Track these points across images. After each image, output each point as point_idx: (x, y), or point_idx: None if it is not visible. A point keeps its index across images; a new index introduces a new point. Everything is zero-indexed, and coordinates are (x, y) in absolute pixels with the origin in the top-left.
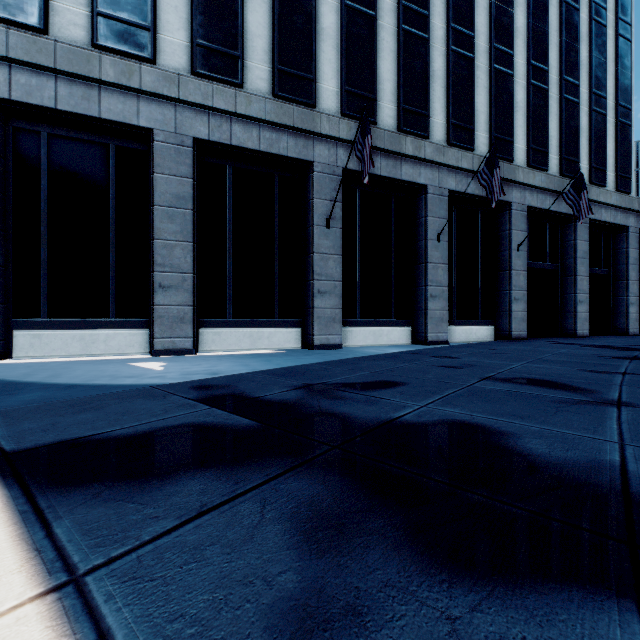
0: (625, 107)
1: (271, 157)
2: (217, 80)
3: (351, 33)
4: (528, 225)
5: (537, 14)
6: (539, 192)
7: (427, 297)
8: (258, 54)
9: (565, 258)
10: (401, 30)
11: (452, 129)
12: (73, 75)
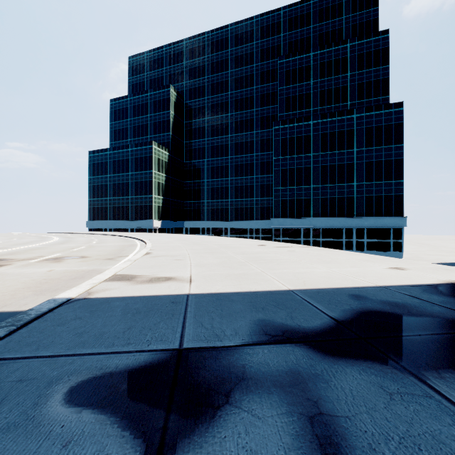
0: None
1: None
2: None
3: None
4: None
5: None
6: None
7: None
8: None
9: None
10: None
11: None
12: None
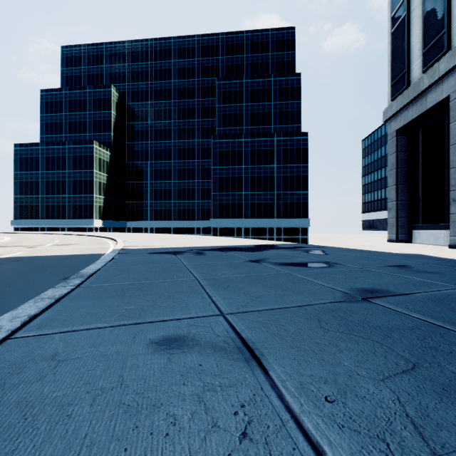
0: None
1: None
2: None
3: None
4: None
5: None
6: None
7: None
8: None
9: None
10: None
11: None
12: (414, 98)
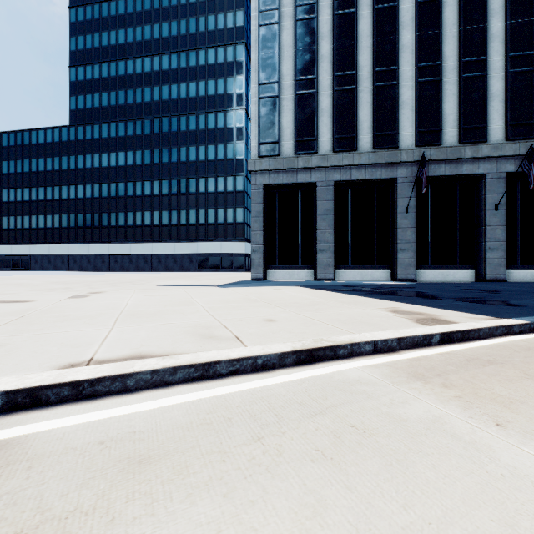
0: None
1: (372, 180)
2: (344, 151)
3: (422, 97)
4: None
5: None
6: None
7: (485, 249)
8: (365, 130)
9: None
10: (461, 79)
11: (510, 129)
12: (288, 169)
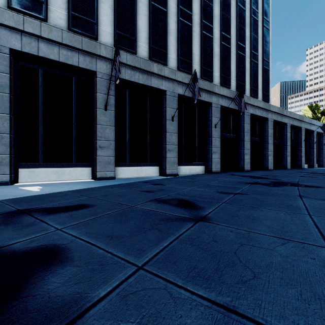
0: (266, 61)
1: (68, 66)
2: (27, 14)
3: (120, 1)
4: (222, 115)
5: (225, 9)
6: (226, 98)
7: (166, 150)
8: (58, 3)
9: (239, 132)
10: (151, 4)
11: (180, 62)
12: None
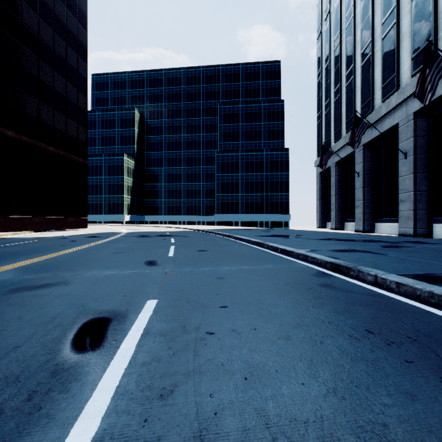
0: None
1: (348, 156)
2: (337, 141)
3: (363, 77)
4: None
5: None
6: None
7: (398, 202)
8: (344, 121)
9: None
10: (381, 41)
11: (412, 64)
12: None
